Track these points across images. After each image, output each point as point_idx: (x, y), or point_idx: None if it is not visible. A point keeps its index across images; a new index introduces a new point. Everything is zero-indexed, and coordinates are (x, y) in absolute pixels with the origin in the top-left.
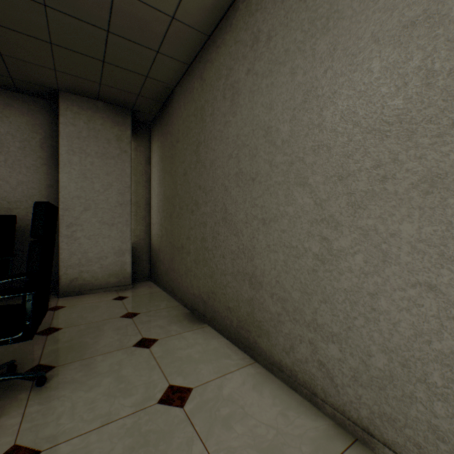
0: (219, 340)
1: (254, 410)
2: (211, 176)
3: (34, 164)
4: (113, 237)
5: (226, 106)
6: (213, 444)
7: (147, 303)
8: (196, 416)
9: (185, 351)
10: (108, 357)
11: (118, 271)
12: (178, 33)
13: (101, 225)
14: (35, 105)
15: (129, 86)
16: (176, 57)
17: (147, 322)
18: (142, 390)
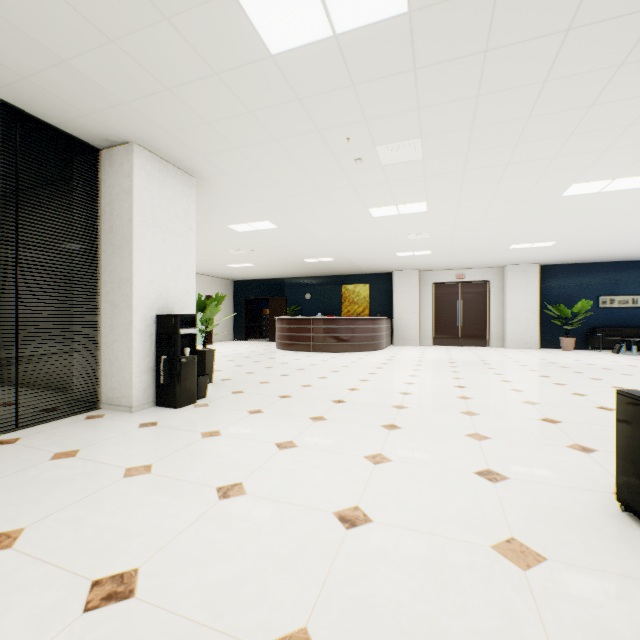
0: None
1: None
2: None
3: None
4: None
5: None
6: None
7: None
8: None
9: None
10: None
11: None
12: None
13: None
14: None
15: None
16: None
17: None
18: None
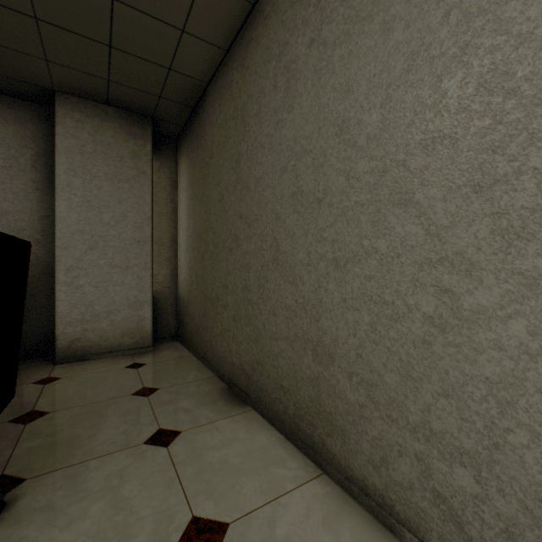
0: (268, 433)
1: None
2: (257, 201)
3: (23, 188)
4: (127, 285)
5: (278, 98)
6: None
7: (170, 374)
8: None
9: (219, 452)
10: (105, 463)
11: (135, 329)
12: (210, 0)
13: (112, 269)
14: (24, 111)
15: (147, 83)
16: (209, 39)
17: (167, 403)
18: (150, 527)
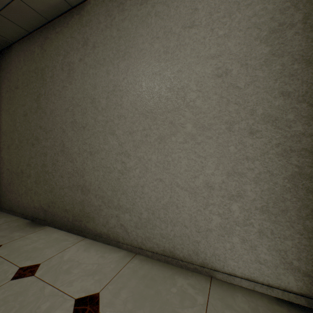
0: (59, 233)
1: (85, 260)
2: (51, 121)
3: None
4: None
5: (64, 75)
6: (59, 283)
7: None
8: (46, 276)
9: (30, 246)
10: None
11: None
12: (21, 8)
13: None
14: None
15: None
16: (18, 23)
17: None
18: None
